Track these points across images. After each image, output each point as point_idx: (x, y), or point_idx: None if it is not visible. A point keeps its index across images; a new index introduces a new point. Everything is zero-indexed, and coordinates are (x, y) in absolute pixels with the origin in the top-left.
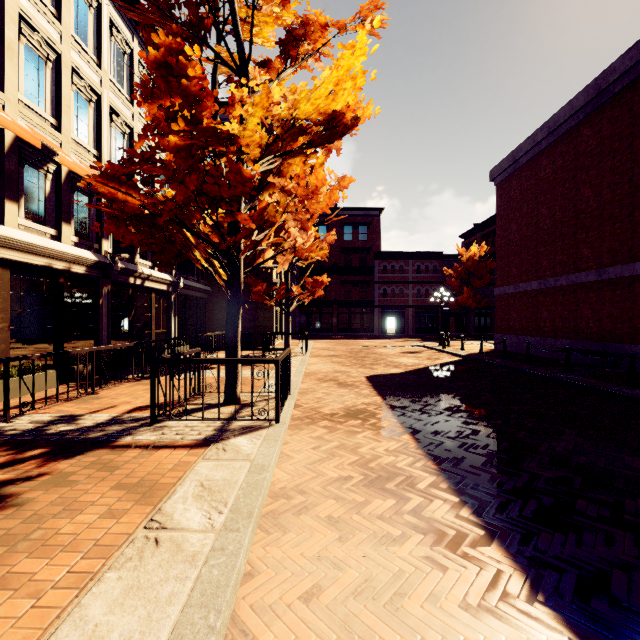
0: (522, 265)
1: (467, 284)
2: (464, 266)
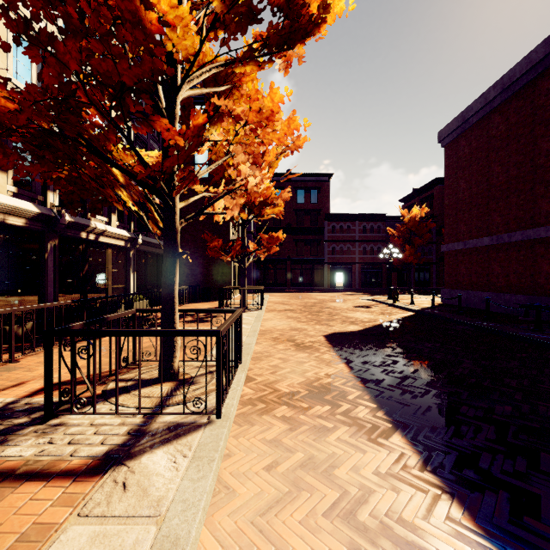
0: (472, 222)
1: (408, 242)
2: (406, 226)
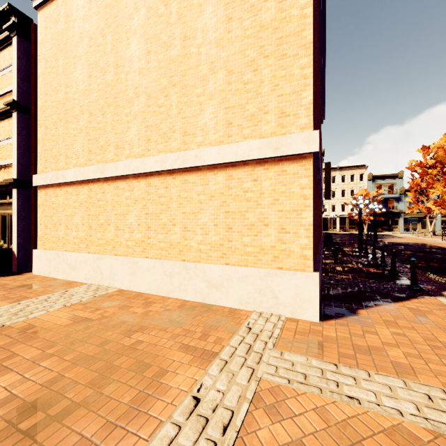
0: None
1: None
2: None
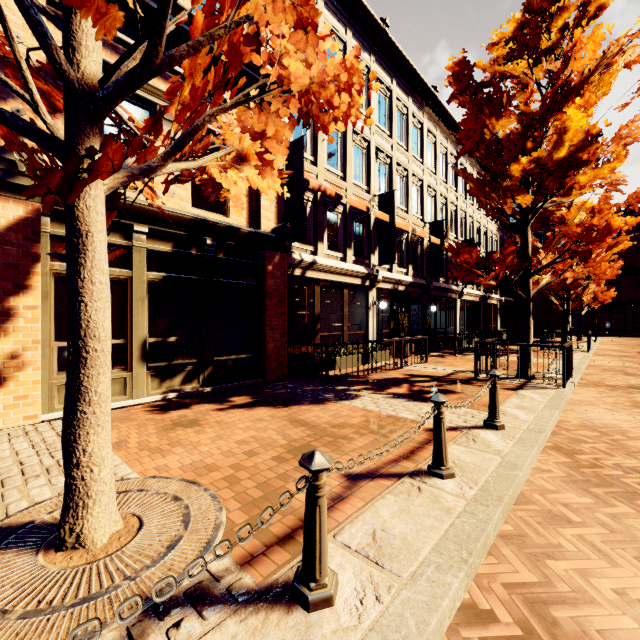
0: None
1: None
2: None
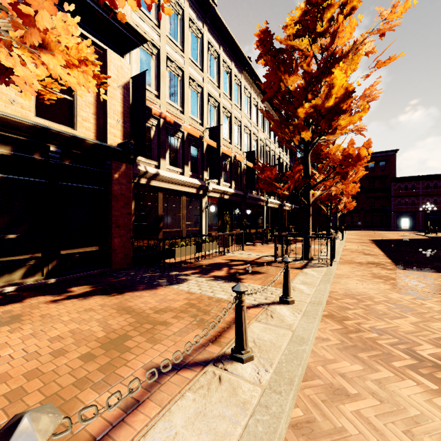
0: None
1: None
2: None
